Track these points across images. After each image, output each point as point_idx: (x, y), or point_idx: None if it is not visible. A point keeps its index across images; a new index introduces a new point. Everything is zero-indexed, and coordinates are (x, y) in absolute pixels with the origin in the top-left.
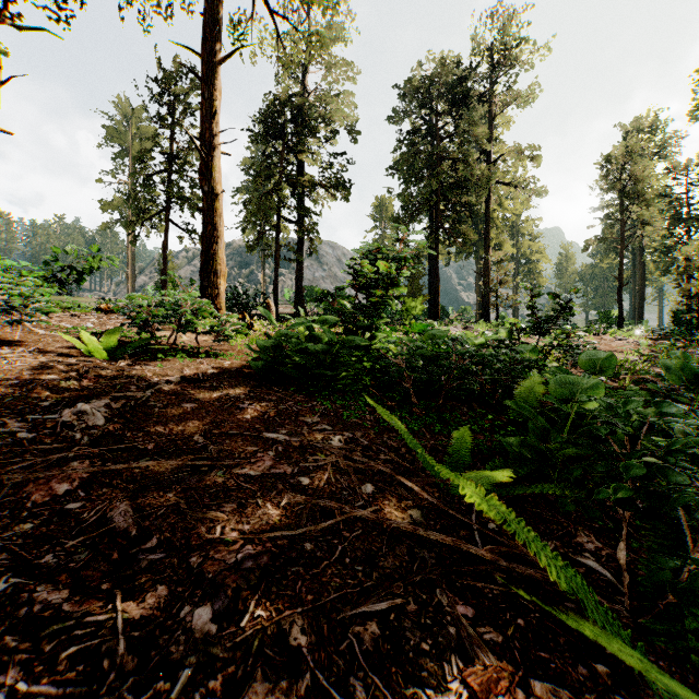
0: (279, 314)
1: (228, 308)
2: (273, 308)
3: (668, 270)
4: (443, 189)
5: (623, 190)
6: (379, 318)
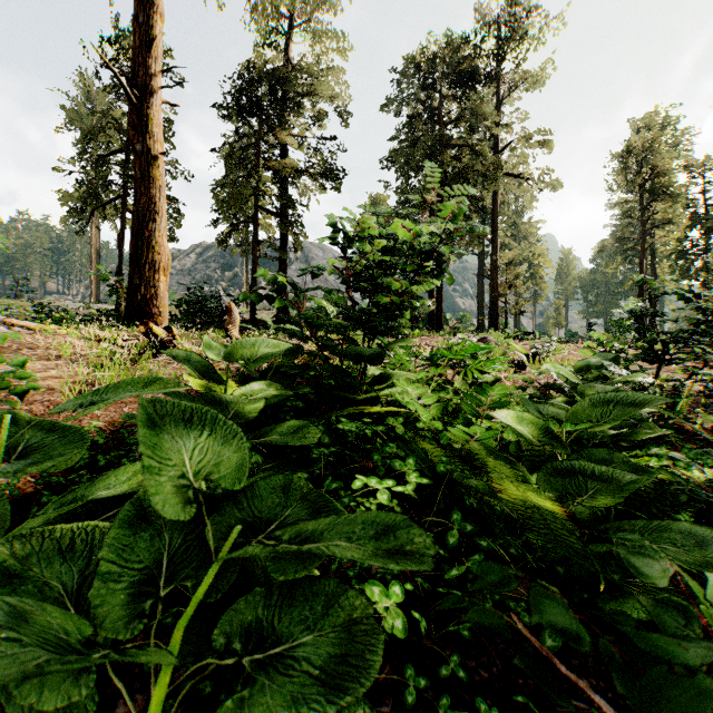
0: (259, 320)
1: (192, 314)
2: (236, 314)
3: (686, 275)
4: (447, 180)
5: (643, 185)
6: (393, 336)
